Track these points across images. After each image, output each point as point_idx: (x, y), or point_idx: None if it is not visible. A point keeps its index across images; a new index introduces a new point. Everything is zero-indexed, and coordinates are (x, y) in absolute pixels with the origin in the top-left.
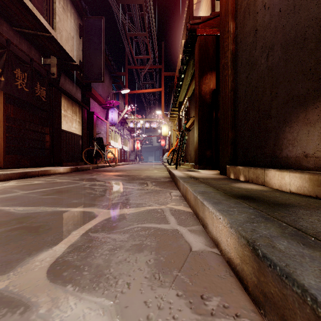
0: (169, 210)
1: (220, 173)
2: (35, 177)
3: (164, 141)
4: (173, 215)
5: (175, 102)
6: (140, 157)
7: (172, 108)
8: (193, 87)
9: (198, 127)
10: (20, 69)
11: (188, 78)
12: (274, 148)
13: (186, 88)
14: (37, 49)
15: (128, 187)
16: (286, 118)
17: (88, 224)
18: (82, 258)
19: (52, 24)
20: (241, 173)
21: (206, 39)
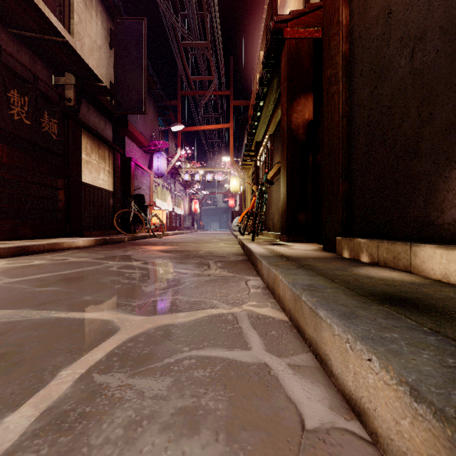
0: (248, 318)
1: (324, 248)
2: (39, 254)
3: (233, 200)
4: (255, 329)
5: (250, 143)
6: (199, 224)
7: (246, 152)
8: (278, 119)
9: (286, 177)
10: (18, 91)
11: (270, 106)
12: (425, 208)
13: (266, 121)
14: (46, 63)
15: (179, 271)
16: (451, 155)
17: (97, 350)
18: (59, 454)
19: (68, 26)
20: (362, 249)
21: (299, 45)
